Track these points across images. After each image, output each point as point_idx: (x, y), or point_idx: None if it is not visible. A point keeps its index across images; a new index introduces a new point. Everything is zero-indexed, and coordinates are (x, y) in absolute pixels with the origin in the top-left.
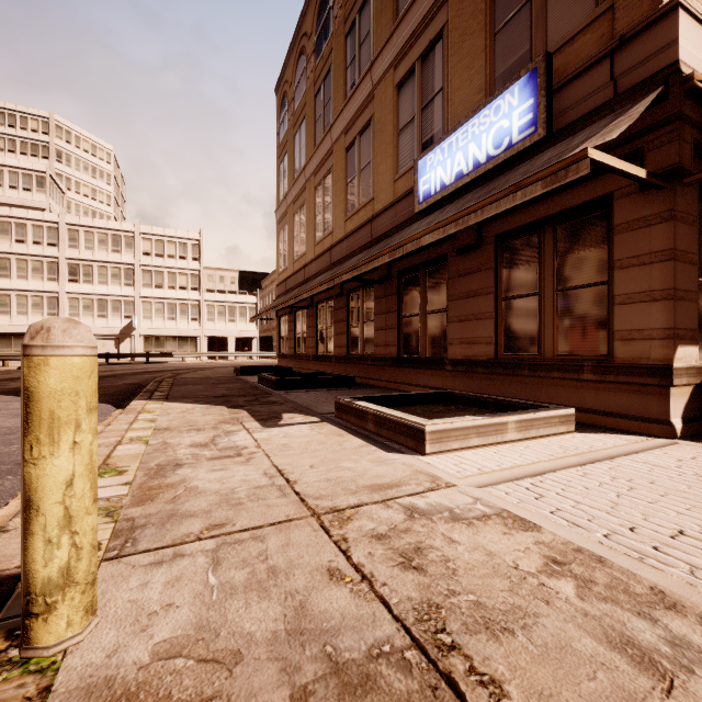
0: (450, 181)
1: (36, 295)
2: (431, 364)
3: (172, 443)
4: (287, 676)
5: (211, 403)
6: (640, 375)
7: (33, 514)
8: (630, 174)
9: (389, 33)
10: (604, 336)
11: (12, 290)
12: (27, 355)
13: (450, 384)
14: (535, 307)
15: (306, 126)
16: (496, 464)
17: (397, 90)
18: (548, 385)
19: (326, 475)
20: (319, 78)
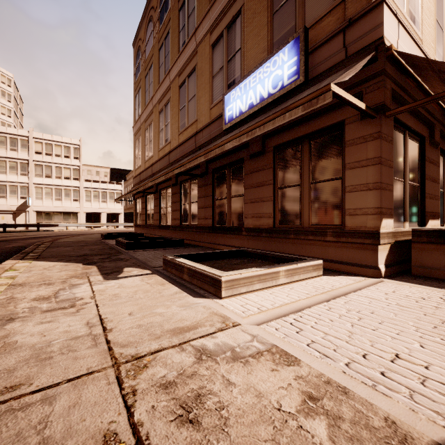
0: (245, 109)
1: None
2: (233, 231)
3: (18, 298)
4: None
5: (71, 261)
6: (360, 238)
7: None
8: (356, 106)
9: (207, 9)
10: (340, 212)
11: None
12: None
13: (245, 244)
14: (298, 194)
15: (153, 70)
16: (271, 303)
17: (212, 48)
18: (306, 244)
19: (139, 321)
20: (162, 38)
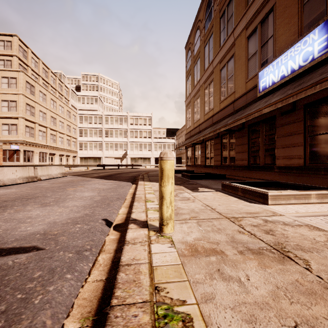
0: (277, 80)
1: (95, 143)
2: (266, 169)
3: None
4: (234, 248)
5: None
6: None
7: (163, 200)
8: None
9: (243, 13)
10: None
11: (88, 141)
12: (162, 160)
13: (277, 178)
14: None
15: (200, 62)
16: (304, 210)
17: (247, 39)
18: None
19: (226, 208)
20: (206, 39)
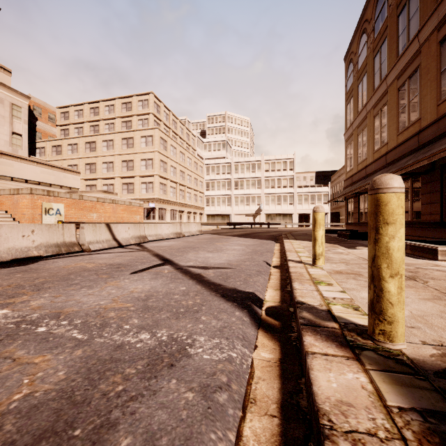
0: None
1: (223, 197)
2: None
3: None
4: None
5: None
6: None
7: (316, 241)
8: None
9: (433, 9)
10: None
11: (215, 195)
12: (315, 212)
13: None
14: None
15: (367, 78)
16: None
17: (440, 45)
18: None
19: None
20: (377, 46)
